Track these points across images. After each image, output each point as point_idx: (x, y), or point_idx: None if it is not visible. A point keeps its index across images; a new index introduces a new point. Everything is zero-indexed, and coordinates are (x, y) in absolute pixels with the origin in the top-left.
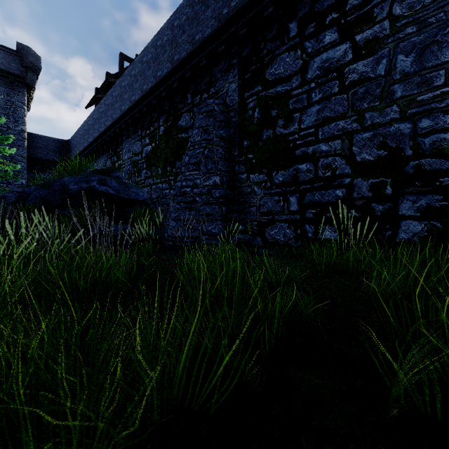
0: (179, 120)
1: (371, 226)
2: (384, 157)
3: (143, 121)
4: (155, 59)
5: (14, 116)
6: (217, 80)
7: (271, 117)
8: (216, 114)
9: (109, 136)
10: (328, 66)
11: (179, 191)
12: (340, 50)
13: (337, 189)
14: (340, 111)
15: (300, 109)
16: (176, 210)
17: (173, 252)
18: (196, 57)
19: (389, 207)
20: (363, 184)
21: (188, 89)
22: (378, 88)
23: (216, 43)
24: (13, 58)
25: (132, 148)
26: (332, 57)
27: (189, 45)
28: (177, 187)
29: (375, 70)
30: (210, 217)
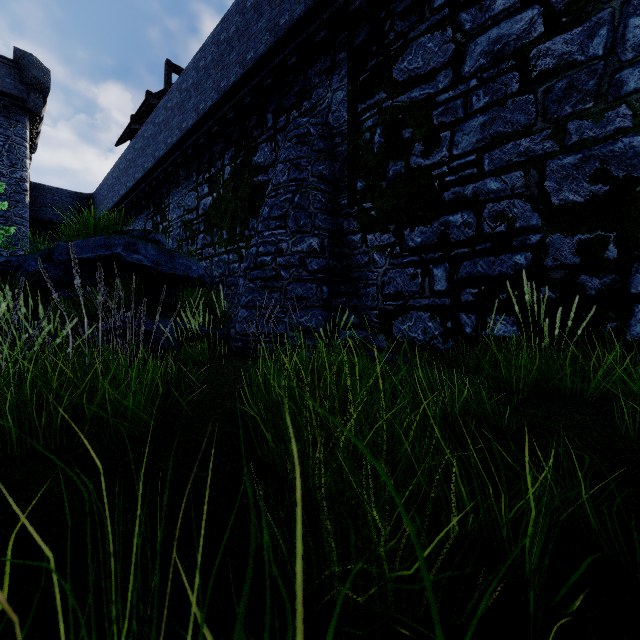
0: (254, 155)
1: (579, 314)
2: (604, 196)
3: (200, 160)
4: (217, 62)
5: (10, 158)
6: (314, 88)
7: (403, 140)
8: (312, 140)
9: (150, 185)
10: (501, 49)
11: (254, 262)
12: (522, 21)
13: (516, 254)
14: (522, 123)
15: (452, 123)
16: (249, 292)
17: (244, 359)
18: (280, 52)
19: (613, 281)
20: (564, 243)
21: (268, 106)
22: (592, 79)
23: (312, 28)
24: (8, 71)
25: (184, 202)
26: (507, 33)
27: (269, 35)
28: (251, 255)
29: (586, 48)
30: (304, 302)
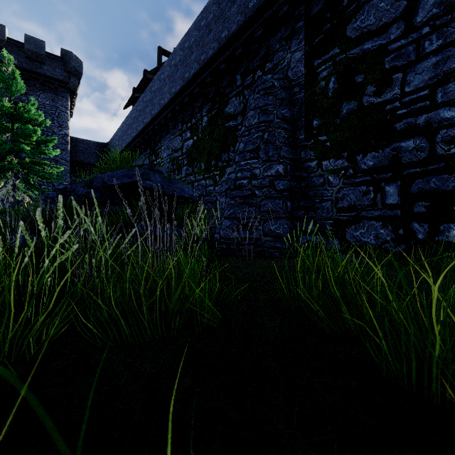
0: (225, 107)
1: None
2: None
3: (184, 114)
4: (198, 42)
5: (58, 121)
6: (275, 52)
7: (355, 84)
8: (276, 91)
9: (148, 134)
10: None
11: (234, 184)
12: None
13: None
14: None
15: (403, 66)
16: (230, 207)
17: (231, 257)
18: (248, 28)
19: None
20: None
21: (237, 70)
22: None
23: (276, 6)
24: (58, 64)
25: (172, 144)
26: None
27: (240, 17)
28: (231, 180)
29: None
30: (273, 214)
